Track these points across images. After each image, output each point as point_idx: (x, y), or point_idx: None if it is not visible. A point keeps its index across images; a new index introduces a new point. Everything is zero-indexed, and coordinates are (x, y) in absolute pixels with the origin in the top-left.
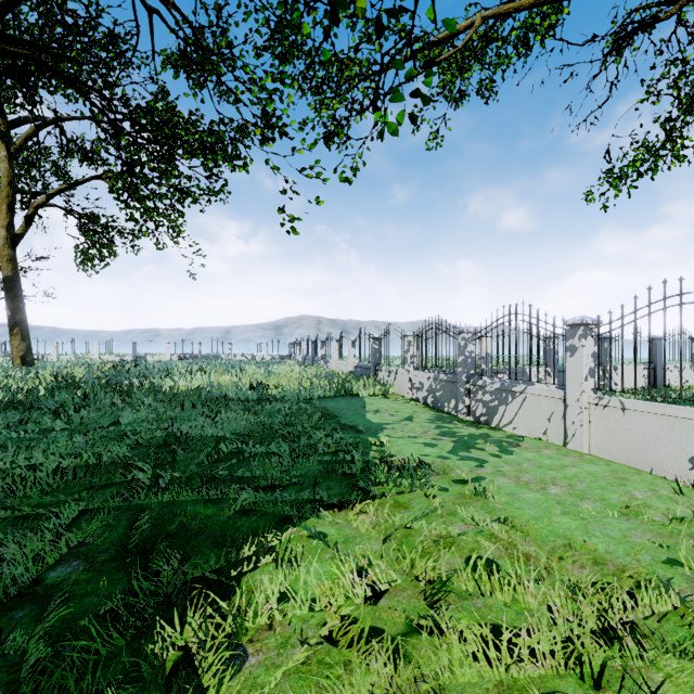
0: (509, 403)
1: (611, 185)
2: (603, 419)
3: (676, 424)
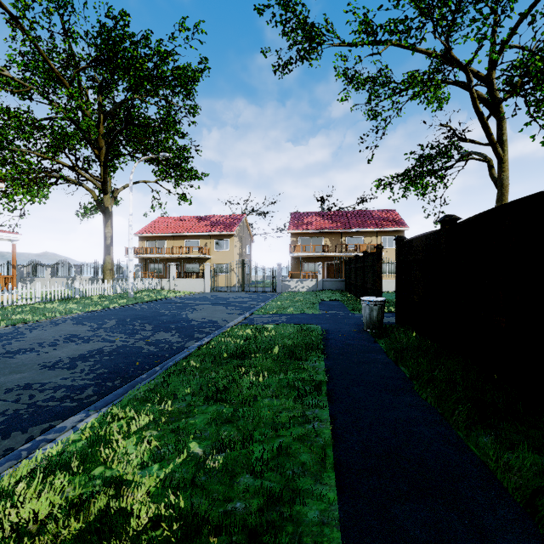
0: (34, 282)
1: (82, 215)
2: (52, 282)
3: (61, 281)
